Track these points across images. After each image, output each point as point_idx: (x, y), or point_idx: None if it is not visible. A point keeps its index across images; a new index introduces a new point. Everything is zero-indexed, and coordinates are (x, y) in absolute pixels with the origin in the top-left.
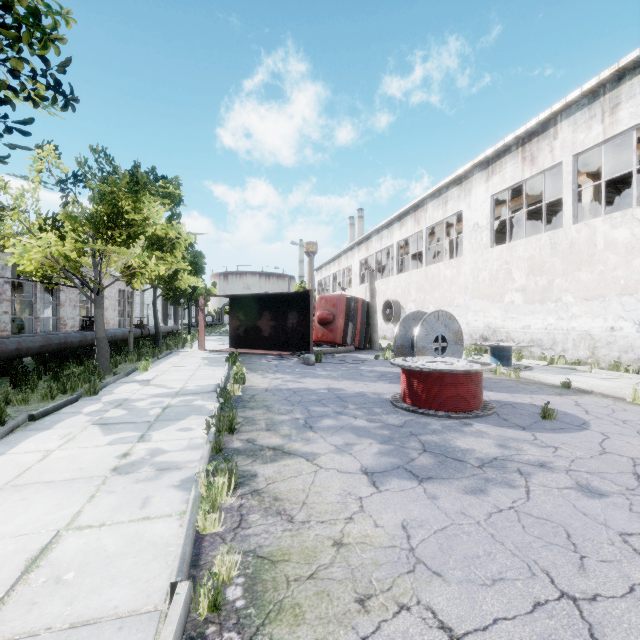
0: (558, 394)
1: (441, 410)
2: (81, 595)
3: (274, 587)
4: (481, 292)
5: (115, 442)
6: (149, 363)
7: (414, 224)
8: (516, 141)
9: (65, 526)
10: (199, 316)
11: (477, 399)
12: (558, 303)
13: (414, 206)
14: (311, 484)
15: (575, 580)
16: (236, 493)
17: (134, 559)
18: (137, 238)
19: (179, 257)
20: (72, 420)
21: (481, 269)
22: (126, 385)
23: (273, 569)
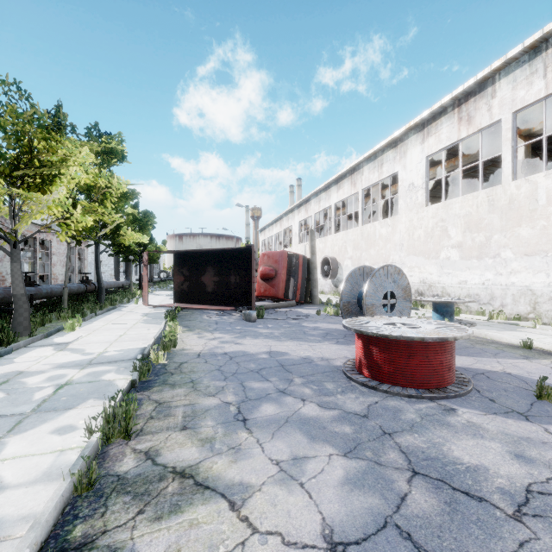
0: (525, 357)
1: (409, 387)
2: None
3: None
4: (416, 249)
5: None
6: (79, 321)
7: (350, 186)
8: (452, 102)
9: None
10: (143, 272)
11: (451, 371)
12: (496, 259)
13: (351, 169)
14: None
15: None
16: None
17: None
18: (51, 181)
19: (109, 207)
20: None
21: (416, 227)
22: (37, 350)
23: None
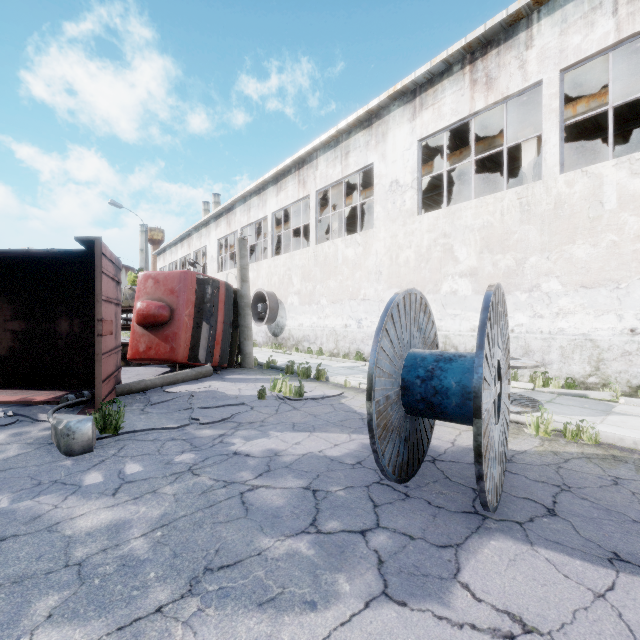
0: None
1: None
2: None
3: None
4: (403, 279)
5: None
6: None
7: (298, 187)
8: (461, 57)
9: None
10: None
11: None
12: (534, 293)
13: (298, 161)
14: None
15: None
16: None
17: None
18: None
19: None
20: None
21: (403, 246)
22: None
23: None
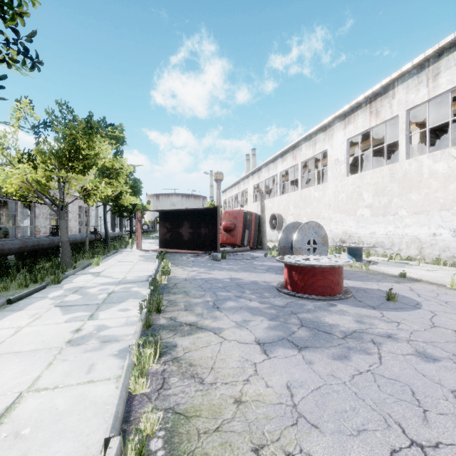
0: (397, 282)
1: (313, 294)
2: (34, 448)
3: (188, 439)
4: (340, 208)
5: (71, 320)
6: (100, 259)
7: (292, 159)
8: (365, 100)
9: (26, 389)
10: (137, 225)
11: (339, 286)
12: (395, 216)
13: (292, 146)
14: (217, 352)
15: (421, 430)
16: (160, 360)
17: (78, 416)
18: (90, 168)
19: (122, 182)
20: (40, 303)
21: (340, 191)
22: (82, 276)
23: (187, 423)
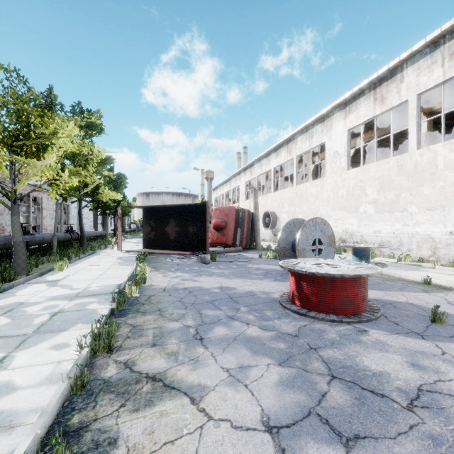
0: (425, 291)
1: (331, 313)
2: None
3: None
4: (340, 205)
5: None
6: (66, 263)
7: (287, 154)
8: (369, 86)
9: None
10: (118, 223)
11: (365, 301)
12: (404, 212)
13: (287, 140)
14: None
15: None
16: None
17: None
18: (44, 150)
19: (91, 171)
20: None
21: (340, 187)
22: (33, 286)
23: None
